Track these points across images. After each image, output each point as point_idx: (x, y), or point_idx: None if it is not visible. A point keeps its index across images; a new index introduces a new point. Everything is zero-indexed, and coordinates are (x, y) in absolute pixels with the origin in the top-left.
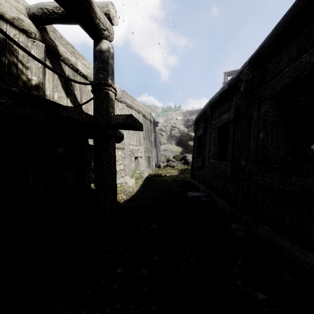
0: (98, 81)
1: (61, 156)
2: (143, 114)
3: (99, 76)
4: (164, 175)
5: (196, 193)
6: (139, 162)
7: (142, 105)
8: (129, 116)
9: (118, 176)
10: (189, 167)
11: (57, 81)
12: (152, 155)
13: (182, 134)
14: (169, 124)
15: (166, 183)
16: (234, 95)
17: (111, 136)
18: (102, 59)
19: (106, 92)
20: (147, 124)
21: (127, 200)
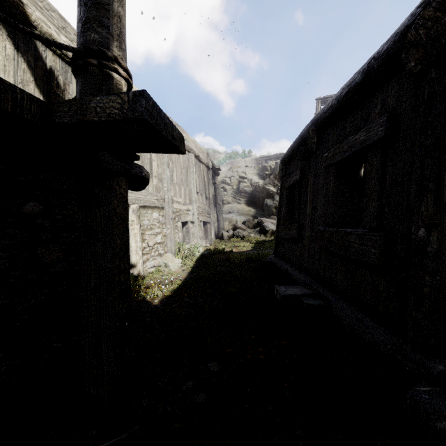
0: (84, 46)
1: (34, 219)
2: (196, 154)
3: (88, 37)
4: (229, 251)
5: (291, 287)
6: (189, 231)
7: (194, 140)
8: (137, 95)
9: (153, 254)
10: (268, 237)
11: (26, 74)
12: (210, 220)
13: (256, 189)
14: (236, 174)
15: (232, 266)
16: (379, 91)
17: (115, 172)
18: (96, 0)
19: (105, 74)
20: (202, 171)
21: (164, 299)
